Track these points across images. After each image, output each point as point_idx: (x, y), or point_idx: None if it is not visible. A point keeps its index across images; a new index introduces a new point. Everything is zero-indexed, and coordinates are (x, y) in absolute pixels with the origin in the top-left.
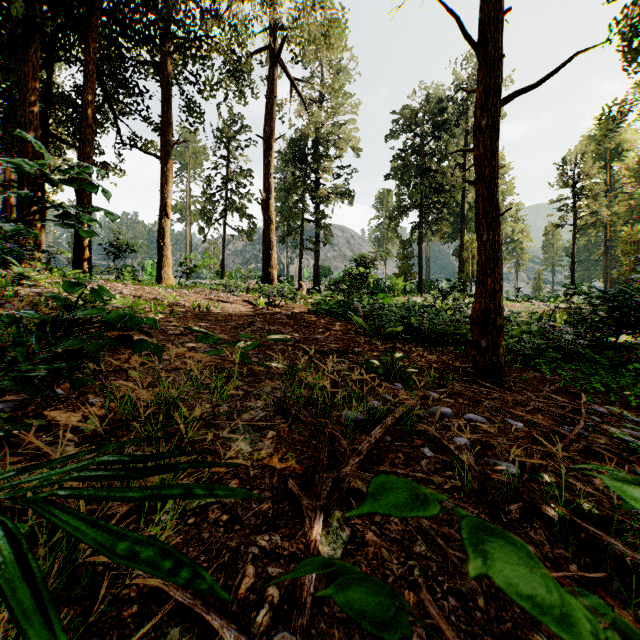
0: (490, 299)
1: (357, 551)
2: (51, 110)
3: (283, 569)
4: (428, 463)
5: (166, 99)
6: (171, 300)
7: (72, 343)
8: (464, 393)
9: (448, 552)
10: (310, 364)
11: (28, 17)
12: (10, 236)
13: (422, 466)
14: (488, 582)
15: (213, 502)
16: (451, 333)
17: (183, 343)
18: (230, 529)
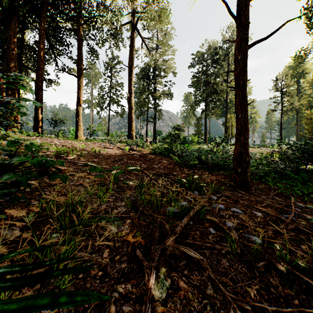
0: (242, 147)
1: (174, 294)
2: (23, 53)
3: (132, 307)
4: (212, 237)
5: (80, 47)
6: (81, 147)
7: (11, 176)
8: (230, 196)
9: (226, 293)
10: (150, 181)
11: (11, 6)
12: (1, 115)
13: (209, 239)
14: (249, 312)
15: (94, 263)
16: (222, 164)
17: (85, 170)
18: (102, 281)
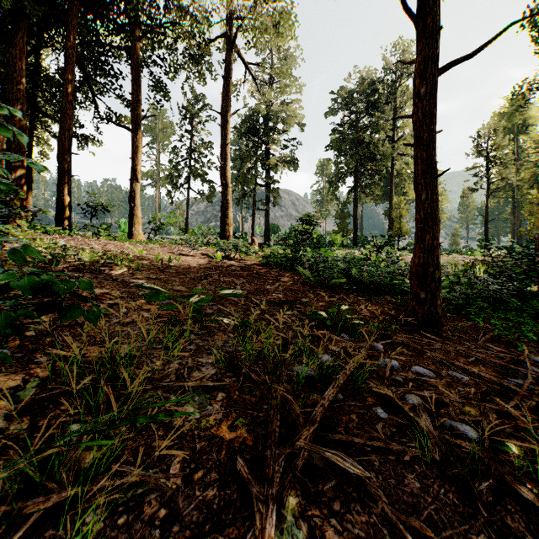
0: (428, 254)
1: None
2: (38, 89)
3: None
4: (383, 426)
5: (136, 79)
6: (138, 254)
7: None
8: (407, 343)
9: None
10: (261, 315)
11: (15, 7)
12: None
13: (377, 430)
14: None
15: (151, 489)
16: (388, 284)
17: (143, 295)
18: (167, 530)
